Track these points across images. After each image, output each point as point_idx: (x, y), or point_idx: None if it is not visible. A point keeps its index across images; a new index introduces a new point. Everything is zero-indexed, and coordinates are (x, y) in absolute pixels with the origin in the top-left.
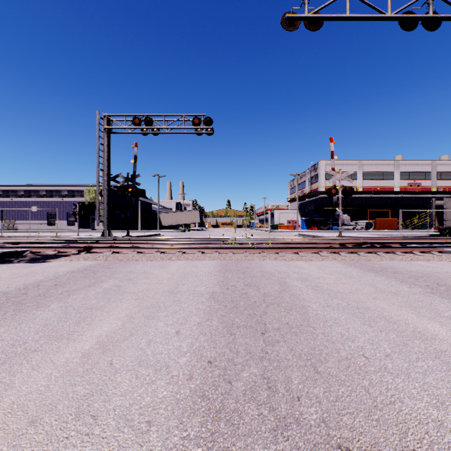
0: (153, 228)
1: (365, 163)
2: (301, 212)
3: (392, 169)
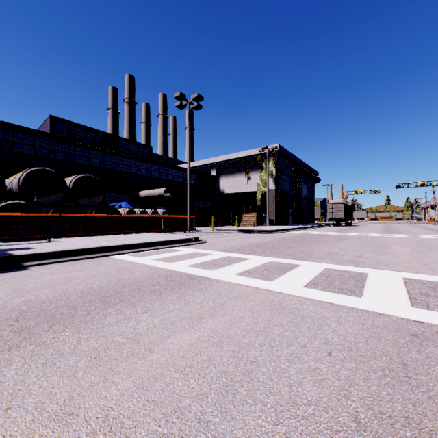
0: None
1: None
2: None
3: None
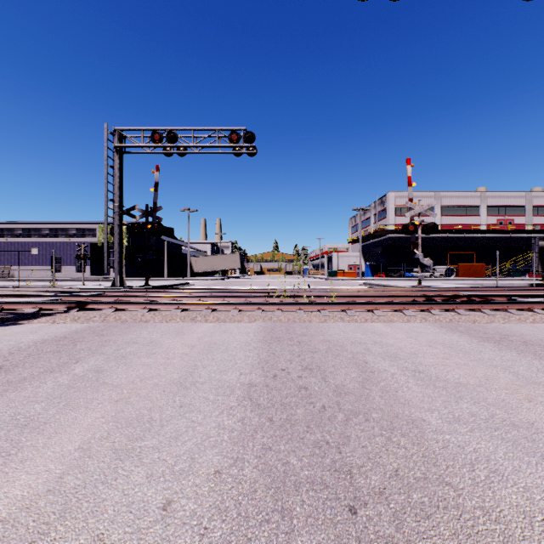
0: (183, 275)
1: (444, 195)
2: (365, 256)
3: (477, 202)
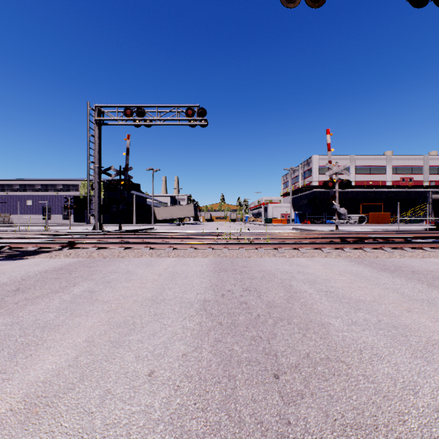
0: (148, 222)
1: (358, 157)
2: (294, 206)
3: (384, 163)
